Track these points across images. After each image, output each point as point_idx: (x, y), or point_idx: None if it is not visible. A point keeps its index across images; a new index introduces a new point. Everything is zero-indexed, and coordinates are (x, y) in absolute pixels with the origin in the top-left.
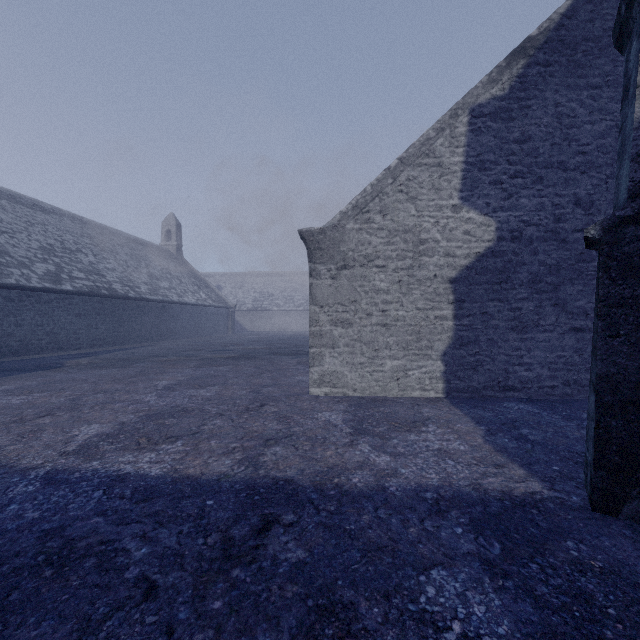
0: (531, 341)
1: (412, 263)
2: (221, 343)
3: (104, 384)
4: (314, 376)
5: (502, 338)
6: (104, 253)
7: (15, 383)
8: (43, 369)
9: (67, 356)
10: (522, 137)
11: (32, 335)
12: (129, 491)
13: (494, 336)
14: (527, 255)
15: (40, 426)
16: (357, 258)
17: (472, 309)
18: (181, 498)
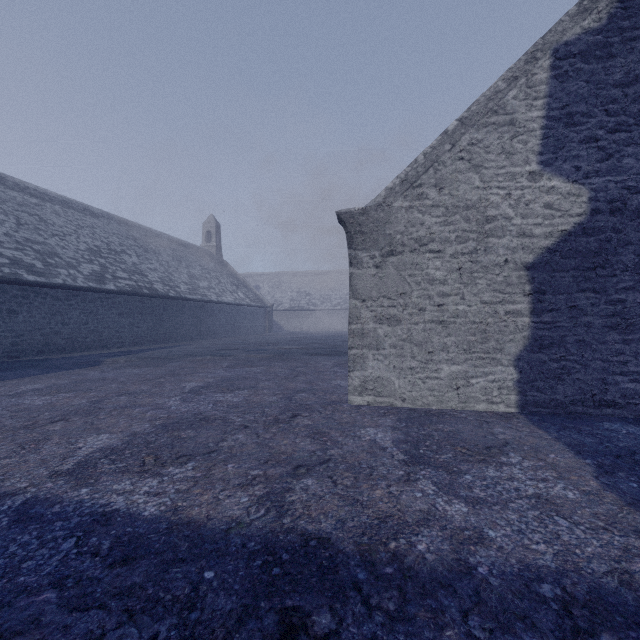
0: (639, 343)
1: (476, 246)
2: (257, 342)
3: (132, 385)
4: (355, 382)
5: (597, 339)
6: (147, 254)
7: (48, 381)
8: (81, 367)
9: (108, 354)
10: (626, 79)
11: (78, 333)
12: (108, 542)
13: (586, 336)
14: (633, 231)
15: (47, 434)
16: (406, 242)
17: (556, 302)
18: (171, 562)
